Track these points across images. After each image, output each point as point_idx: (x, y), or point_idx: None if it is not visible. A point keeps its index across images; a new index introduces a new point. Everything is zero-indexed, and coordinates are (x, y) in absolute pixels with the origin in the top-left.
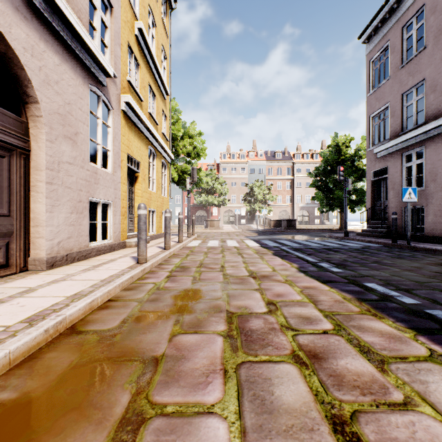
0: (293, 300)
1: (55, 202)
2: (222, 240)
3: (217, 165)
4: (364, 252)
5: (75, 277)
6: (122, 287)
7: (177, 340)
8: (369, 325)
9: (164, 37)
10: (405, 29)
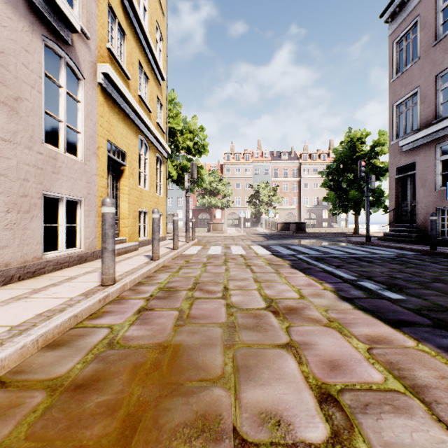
0: (369, 383)
1: None
2: (226, 246)
3: (220, 166)
4: (405, 263)
5: None
6: (46, 341)
7: None
8: None
9: (159, 14)
10: None
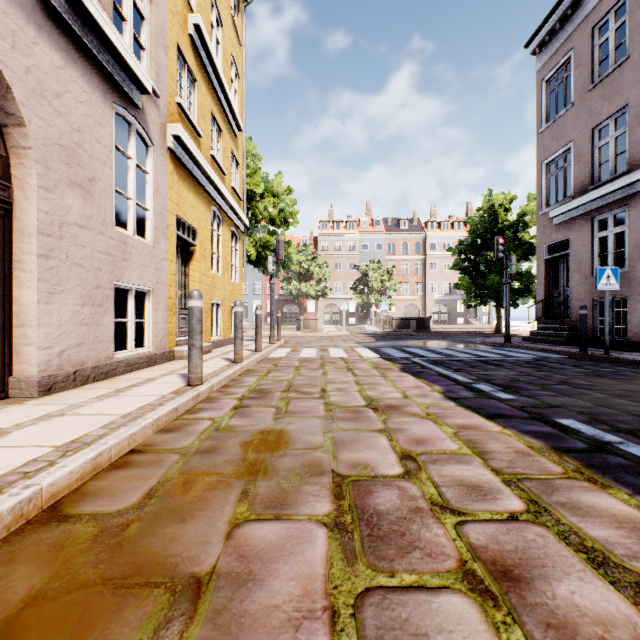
0: (445, 450)
1: (55, 288)
2: (322, 348)
3: (314, 238)
4: (540, 366)
5: (82, 410)
6: (157, 427)
7: (241, 535)
8: (590, 502)
9: (234, 44)
10: (597, 30)
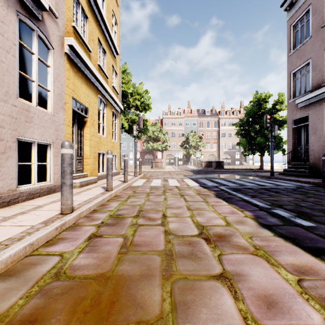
0: None
1: None
2: (164, 179)
3: (160, 120)
4: (305, 193)
5: None
6: None
7: None
8: None
9: (114, 4)
10: None
